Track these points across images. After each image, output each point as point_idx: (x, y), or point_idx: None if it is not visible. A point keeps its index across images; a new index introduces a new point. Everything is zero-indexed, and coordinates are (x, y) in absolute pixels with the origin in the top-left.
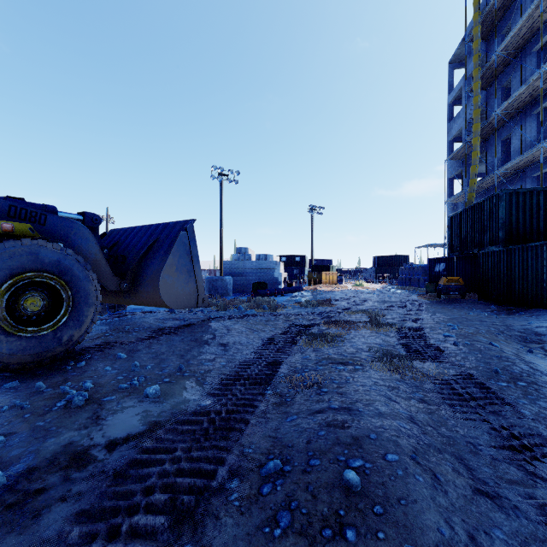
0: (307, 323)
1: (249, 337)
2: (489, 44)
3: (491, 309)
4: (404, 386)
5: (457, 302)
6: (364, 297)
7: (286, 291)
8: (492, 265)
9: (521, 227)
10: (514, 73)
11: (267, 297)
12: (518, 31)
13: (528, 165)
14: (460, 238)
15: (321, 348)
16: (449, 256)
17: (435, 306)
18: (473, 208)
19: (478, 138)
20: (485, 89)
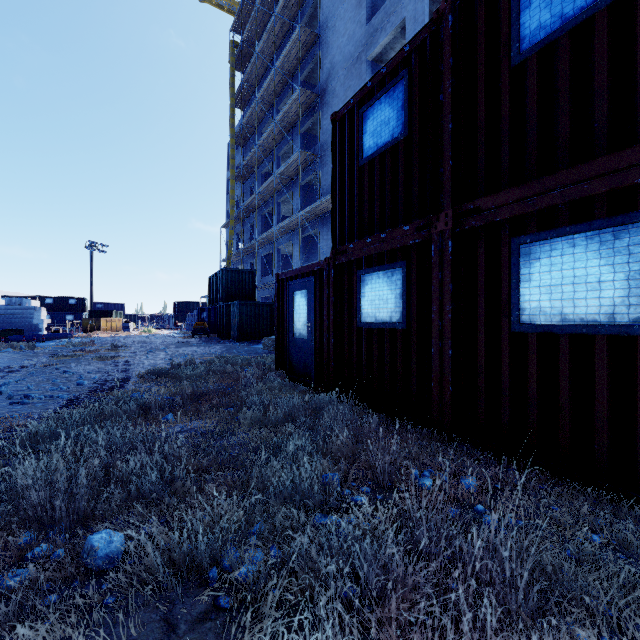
0: (62, 353)
1: (12, 359)
2: (246, 150)
3: (213, 342)
4: (99, 362)
5: (201, 340)
6: (135, 339)
7: (50, 337)
8: (221, 314)
9: (234, 292)
10: (255, 182)
11: (24, 343)
12: (251, 158)
13: (259, 248)
14: (212, 295)
15: (67, 359)
16: (208, 307)
17: (183, 342)
18: (216, 275)
19: (233, 221)
20: (243, 183)
